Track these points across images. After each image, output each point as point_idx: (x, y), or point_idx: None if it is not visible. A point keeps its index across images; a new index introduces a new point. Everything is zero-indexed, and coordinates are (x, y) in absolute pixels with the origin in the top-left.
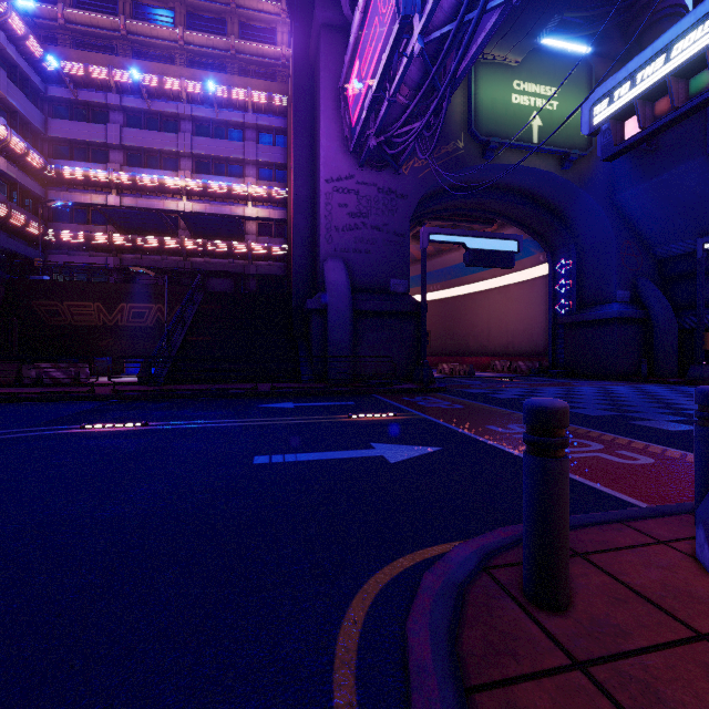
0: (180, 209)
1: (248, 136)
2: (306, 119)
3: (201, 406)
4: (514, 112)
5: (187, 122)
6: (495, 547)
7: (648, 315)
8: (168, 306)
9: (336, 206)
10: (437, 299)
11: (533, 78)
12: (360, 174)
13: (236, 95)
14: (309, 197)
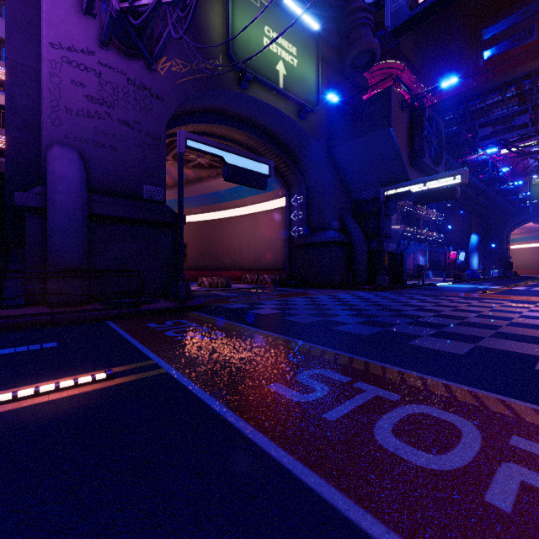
0: None
1: None
2: None
3: None
4: (265, 53)
5: None
6: None
7: (351, 240)
8: None
9: (67, 81)
10: (198, 221)
11: (280, 31)
12: (103, 54)
13: None
14: (33, 69)
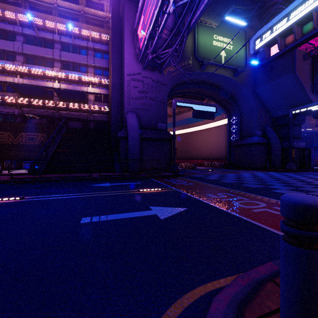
0: (54, 87)
1: (89, 53)
2: (117, 45)
3: (59, 186)
4: (214, 49)
5: (58, 44)
6: (242, 298)
7: (269, 141)
8: (47, 134)
9: (132, 87)
10: (178, 134)
11: (222, 34)
12: (144, 72)
13: (83, 33)
14: (119, 83)
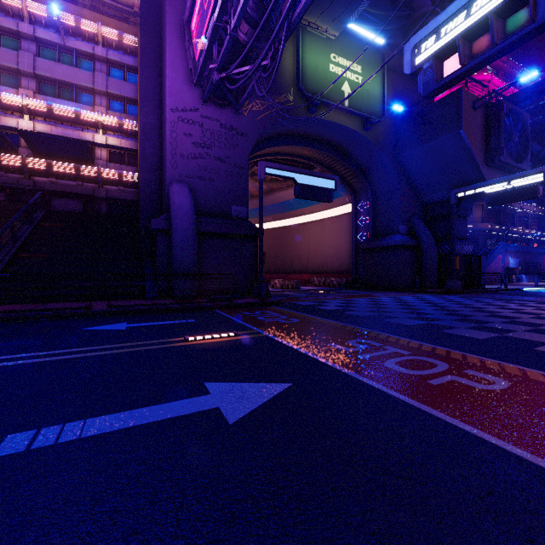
0: (20, 127)
1: (98, 68)
2: (153, 52)
3: (5, 332)
4: (331, 78)
5: (30, 42)
6: None
7: (419, 243)
8: (2, 222)
9: (181, 135)
10: (269, 228)
11: (345, 54)
12: (204, 108)
13: (85, 26)
14: (156, 126)
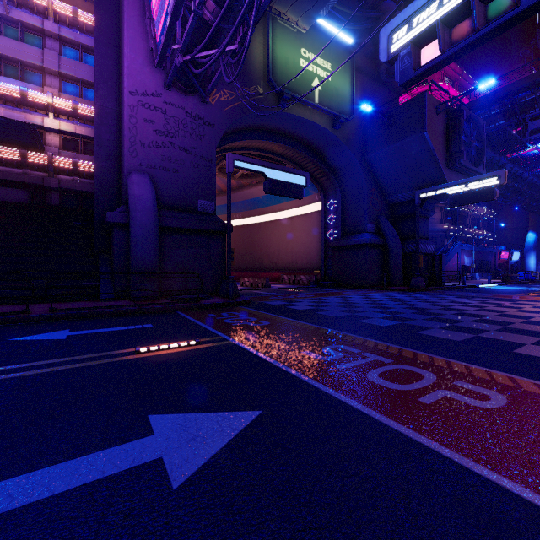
0: None
1: (49, 45)
2: (110, 29)
3: None
4: (302, 73)
5: None
6: None
7: (386, 242)
8: None
9: (141, 120)
10: (239, 225)
11: (315, 50)
12: (168, 94)
13: None
14: (114, 110)
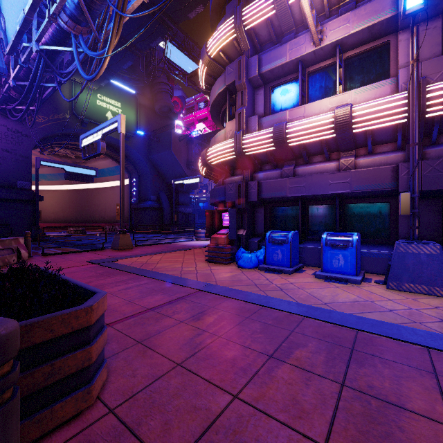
0: None
1: None
2: None
3: None
4: (98, 109)
5: None
6: None
7: (162, 206)
8: None
9: None
10: (76, 189)
11: (108, 95)
12: None
13: None
14: None
